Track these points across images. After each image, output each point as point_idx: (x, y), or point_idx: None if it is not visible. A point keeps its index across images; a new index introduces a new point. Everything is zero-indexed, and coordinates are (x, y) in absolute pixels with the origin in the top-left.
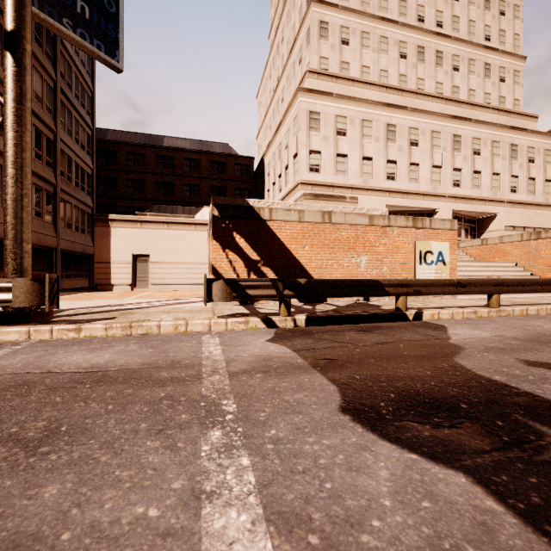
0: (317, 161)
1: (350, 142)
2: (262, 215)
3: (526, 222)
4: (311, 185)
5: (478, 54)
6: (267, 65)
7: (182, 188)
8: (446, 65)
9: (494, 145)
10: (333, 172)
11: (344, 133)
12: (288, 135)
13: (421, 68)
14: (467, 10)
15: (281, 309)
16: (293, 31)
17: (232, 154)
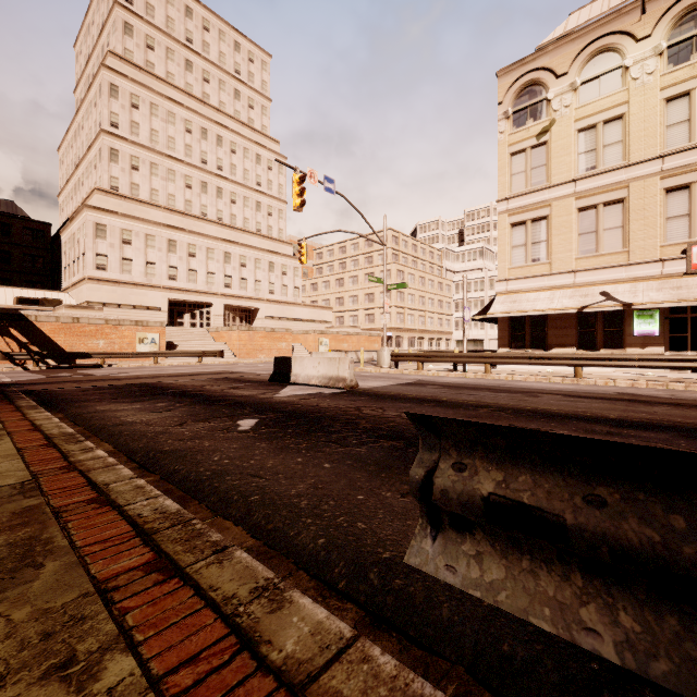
0: (104, 262)
1: (136, 250)
2: (30, 319)
3: (281, 314)
4: (97, 280)
5: (251, 194)
6: (69, 131)
7: None
8: (226, 198)
9: (257, 261)
10: (119, 271)
11: (130, 243)
12: (80, 233)
13: (205, 198)
14: (243, 162)
15: (34, 364)
16: (90, 133)
17: (19, 216)
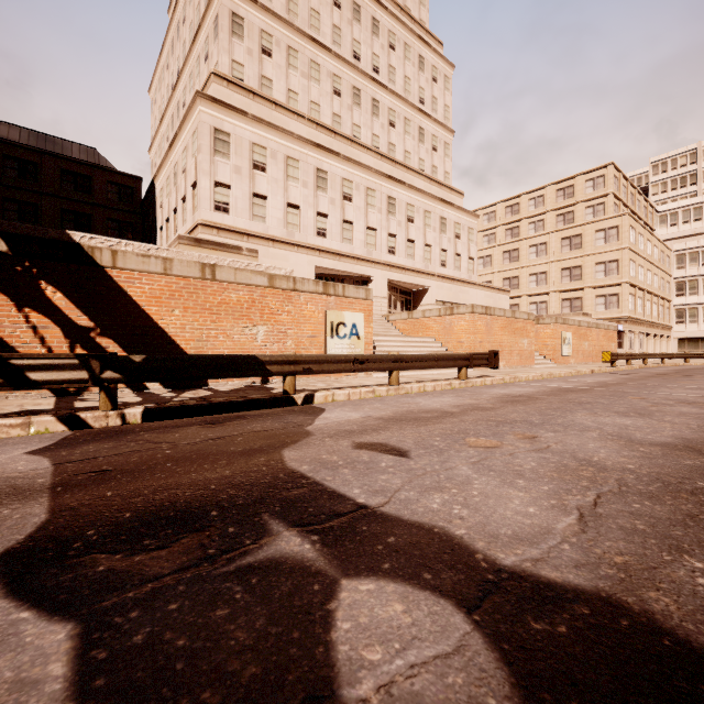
0: (226, 198)
1: (272, 181)
2: (98, 259)
3: (454, 298)
4: (217, 229)
5: (413, 115)
6: (163, 48)
7: (2, 206)
8: (383, 117)
9: (426, 214)
10: (249, 216)
11: (264, 169)
12: (186, 155)
13: (357, 113)
14: (403, 65)
15: (101, 400)
16: (197, 12)
17: (102, 166)
